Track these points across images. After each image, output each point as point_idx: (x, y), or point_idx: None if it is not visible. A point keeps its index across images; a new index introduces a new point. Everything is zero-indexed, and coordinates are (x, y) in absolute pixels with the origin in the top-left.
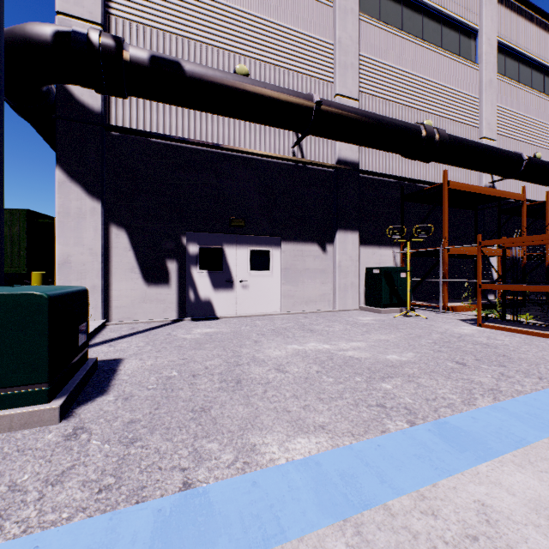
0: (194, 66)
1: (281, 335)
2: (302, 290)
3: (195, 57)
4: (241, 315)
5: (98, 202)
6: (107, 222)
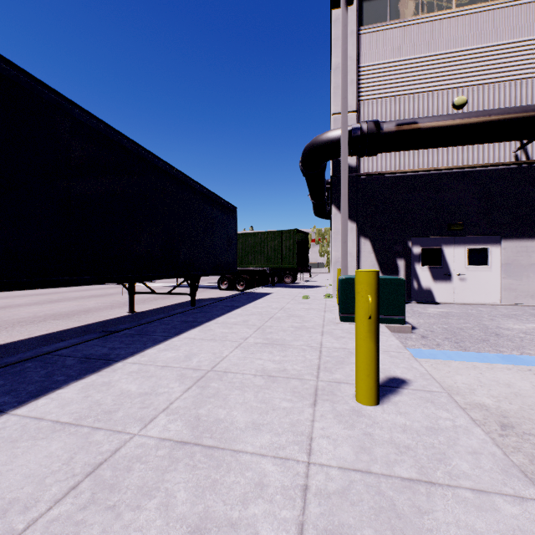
0: (427, 121)
1: (513, 318)
2: (526, 284)
3: (418, 105)
4: (459, 302)
5: (354, 224)
6: (358, 235)
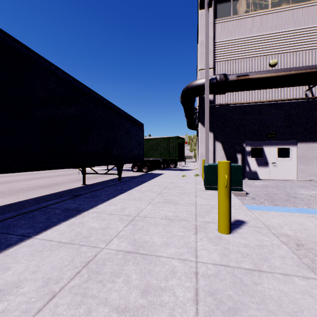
0: (254, 74)
1: (304, 188)
2: (311, 168)
3: (249, 65)
4: (273, 179)
5: (212, 133)
6: (214, 140)
